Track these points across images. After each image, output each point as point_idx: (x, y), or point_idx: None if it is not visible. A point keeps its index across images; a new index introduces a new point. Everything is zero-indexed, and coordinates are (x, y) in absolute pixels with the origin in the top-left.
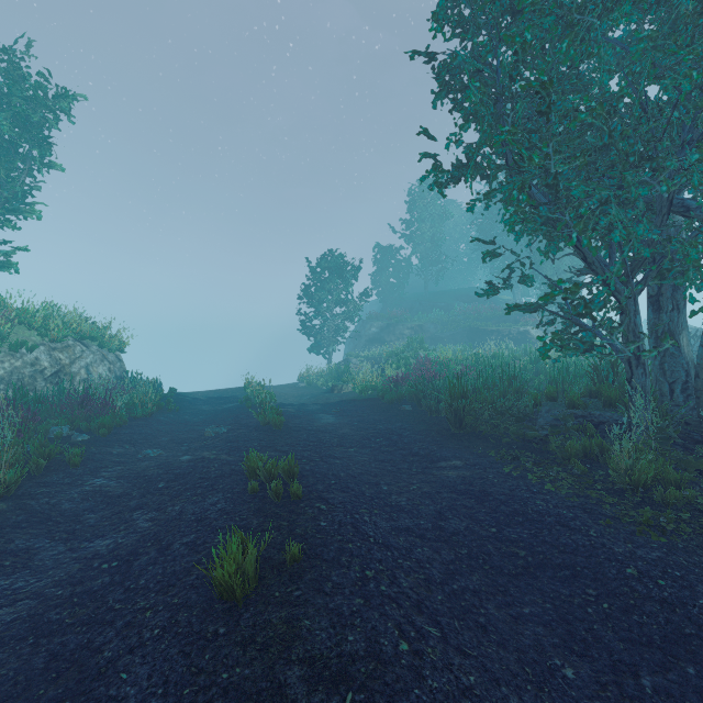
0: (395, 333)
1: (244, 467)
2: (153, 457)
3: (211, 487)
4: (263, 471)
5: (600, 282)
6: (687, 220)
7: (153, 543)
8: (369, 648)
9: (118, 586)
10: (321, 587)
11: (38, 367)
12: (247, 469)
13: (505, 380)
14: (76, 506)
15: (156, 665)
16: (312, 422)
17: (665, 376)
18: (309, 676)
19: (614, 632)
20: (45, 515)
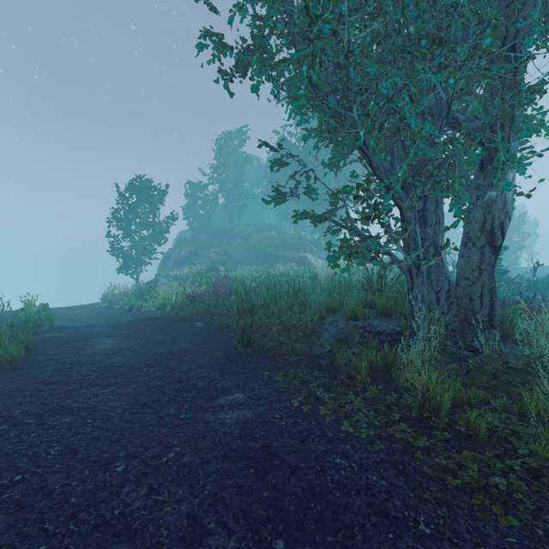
0: (203, 256)
1: None
2: None
3: None
4: None
5: (383, 189)
6: None
7: None
8: None
9: None
10: None
11: None
12: None
13: (292, 294)
14: None
15: None
16: (79, 350)
17: (432, 285)
18: None
19: None
20: None
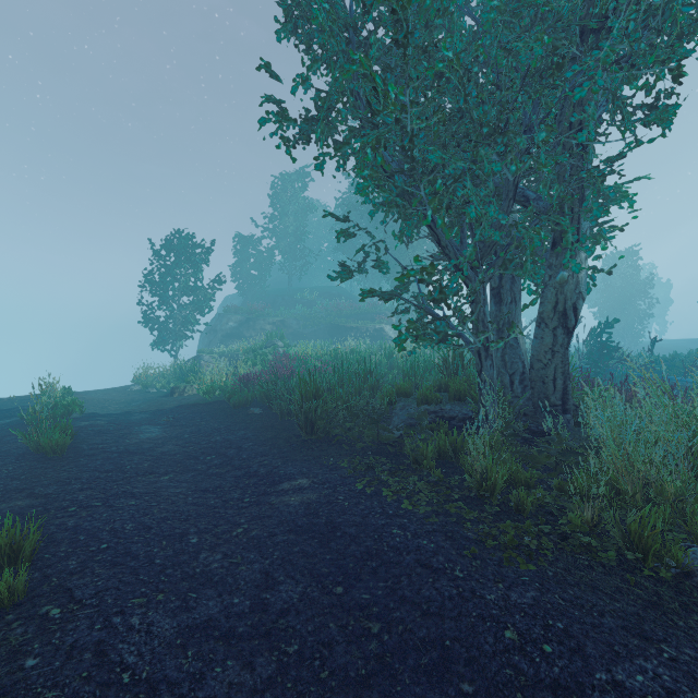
0: (256, 328)
1: None
2: None
3: None
4: None
5: (453, 268)
6: (518, 220)
7: None
8: None
9: None
10: None
11: None
12: None
13: (361, 376)
14: None
15: None
16: (123, 439)
17: (506, 367)
18: None
19: None
20: None
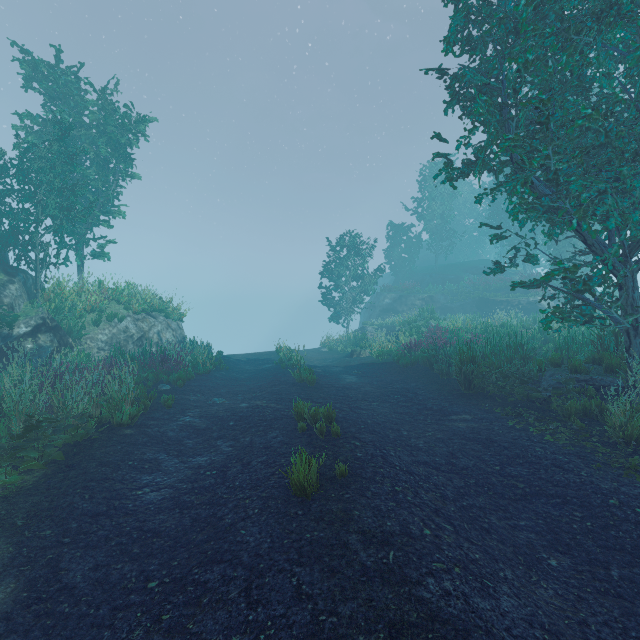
0: (407, 304)
1: (293, 412)
2: (219, 403)
3: (269, 426)
4: (308, 416)
5: (599, 262)
6: None
7: (236, 461)
8: (402, 530)
9: (221, 485)
10: (363, 493)
11: (126, 333)
12: (295, 414)
13: (512, 348)
14: (177, 435)
15: (262, 527)
16: (338, 381)
17: None
18: (363, 540)
19: (593, 541)
20: (159, 439)
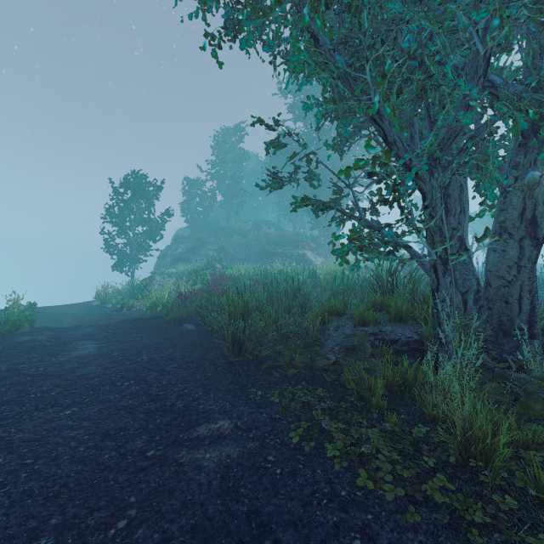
0: (200, 253)
1: None
2: None
3: None
4: None
5: (401, 168)
6: None
7: None
8: None
9: None
10: None
11: None
12: None
13: (290, 293)
14: None
15: None
16: (51, 357)
17: (456, 285)
18: None
19: None
20: None
